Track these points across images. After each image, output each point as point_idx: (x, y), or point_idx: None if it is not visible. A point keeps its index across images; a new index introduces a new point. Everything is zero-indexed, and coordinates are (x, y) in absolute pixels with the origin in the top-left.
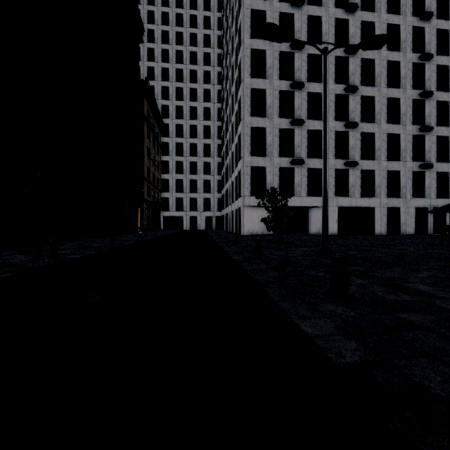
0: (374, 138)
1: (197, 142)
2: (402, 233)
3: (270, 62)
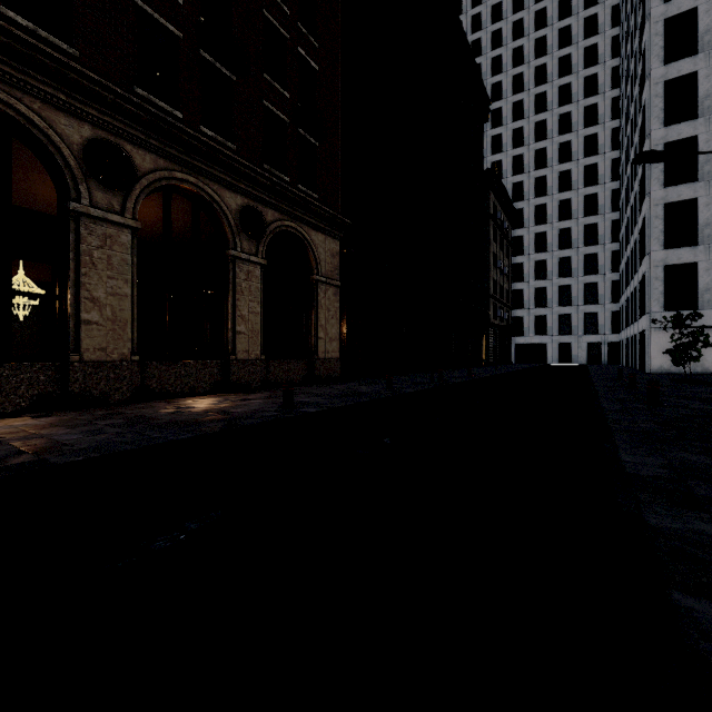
0: None
1: (572, 225)
2: None
3: (706, 87)
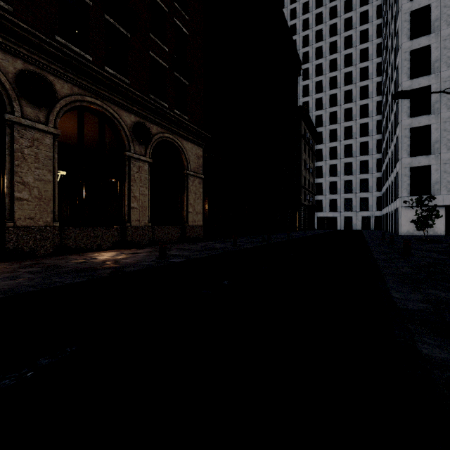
0: None
1: (352, 142)
2: None
3: (436, 55)
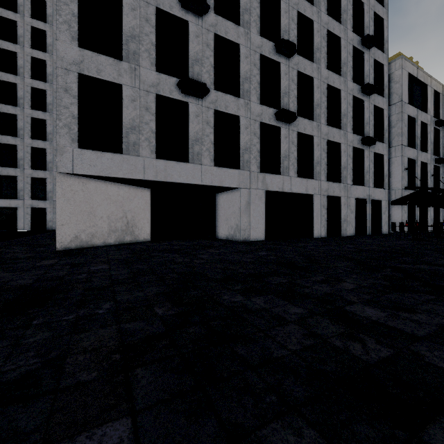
0: (312, 87)
1: (47, 88)
2: (343, 235)
3: None
